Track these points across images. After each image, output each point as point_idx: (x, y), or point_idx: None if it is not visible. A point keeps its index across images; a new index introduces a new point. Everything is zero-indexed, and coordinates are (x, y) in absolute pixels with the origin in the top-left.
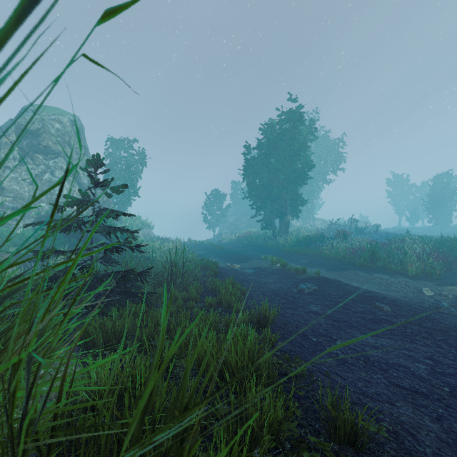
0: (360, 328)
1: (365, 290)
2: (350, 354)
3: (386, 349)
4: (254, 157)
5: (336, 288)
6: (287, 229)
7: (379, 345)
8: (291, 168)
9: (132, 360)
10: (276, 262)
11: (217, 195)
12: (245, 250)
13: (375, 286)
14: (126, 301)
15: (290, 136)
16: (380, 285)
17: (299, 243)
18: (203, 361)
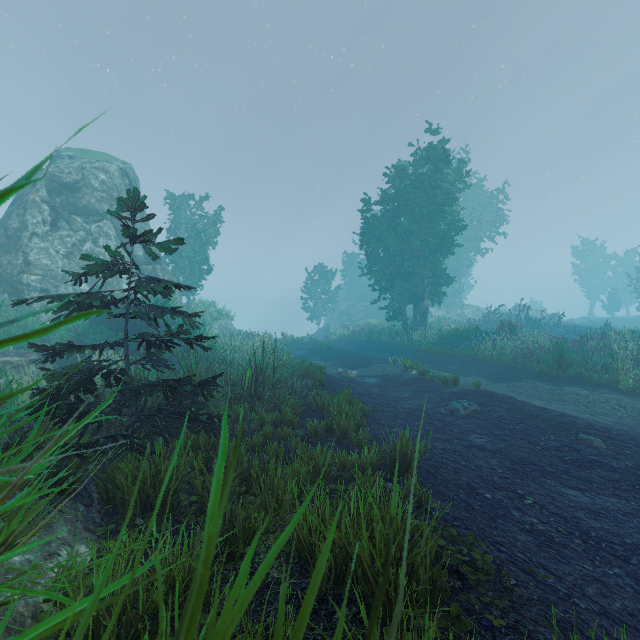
0: (560, 475)
1: (556, 413)
2: (554, 524)
3: (614, 516)
4: (376, 216)
5: (509, 409)
6: (424, 320)
7: (599, 508)
8: (431, 231)
9: (177, 544)
10: (411, 367)
11: (322, 272)
12: (364, 351)
13: (568, 406)
14: (181, 429)
15: (429, 184)
16: (577, 404)
17: (443, 340)
18: (306, 544)
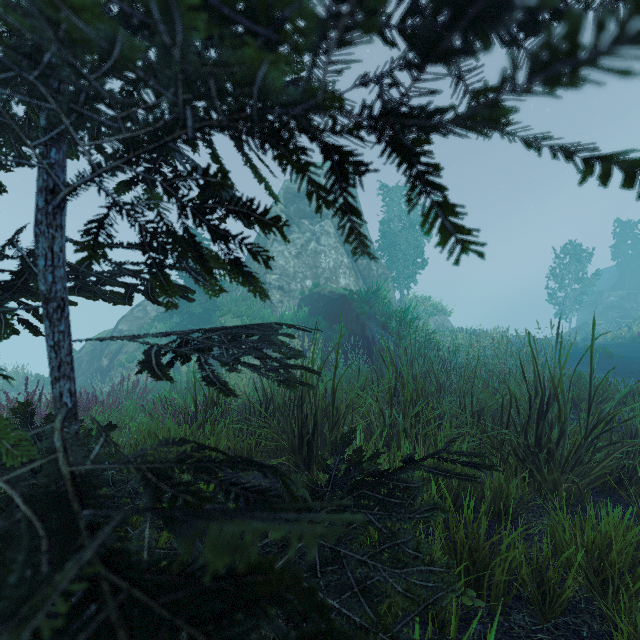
0: None
1: None
2: None
3: None
4: None
5: None
6: None
7: None
8: None
9: None
10: None
11: (576, 252)
12: None
13: None
14: None
15: None
16: None
17: None
18: None
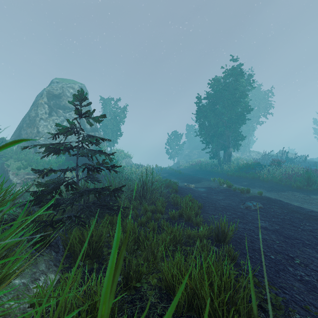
0: (315, 246)
1: (308, 210)
2: (315, 277)
3: None
4: (204, 105)
5: (279, 207)
6: (229, 158)
7: None
8: (233, 112)
9: (98, 280)
10: (223, 183)
11: (176, 134)
12: (197, 174)
13: (314, 206)
14: (104, 213)
15: (232, 88)
16: None
17: (240, 169)
18: (170, 283)
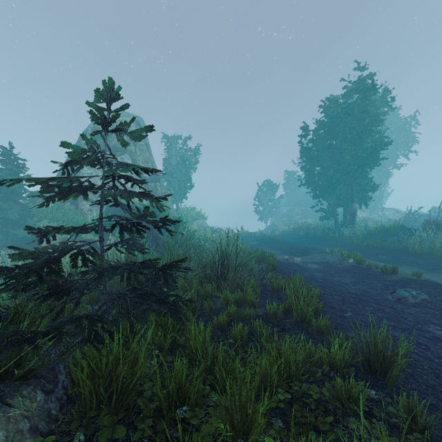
0: None
1: None
2: None
3: None
4: (313, 139)
5: None
6: (353, 219)
7: None
8: (359, 148)
9: None
10: (348, 257)
11: (269, 185)
12: (303, 243)
13: None
14: (148, 312)
15: (357, 111)
16: None
17: (371, 235)
18: None
